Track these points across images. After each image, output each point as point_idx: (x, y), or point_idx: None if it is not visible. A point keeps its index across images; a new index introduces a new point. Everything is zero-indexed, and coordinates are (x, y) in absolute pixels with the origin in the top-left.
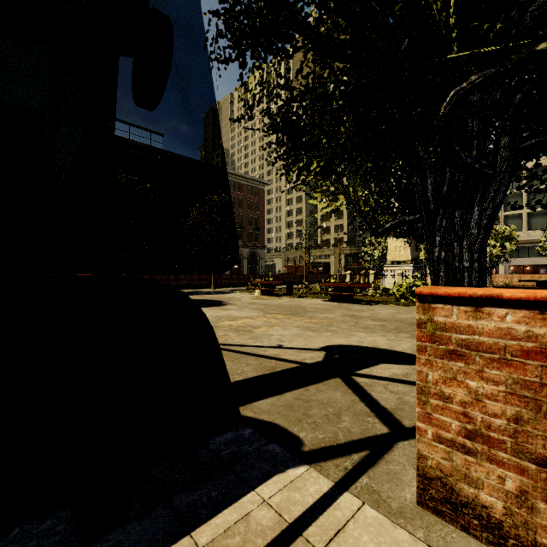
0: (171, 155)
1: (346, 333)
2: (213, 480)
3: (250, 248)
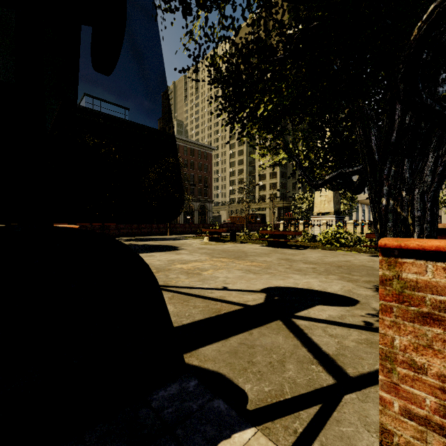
0: (134, 124)
1: (283, 275)
2: None
3: (200, 202)
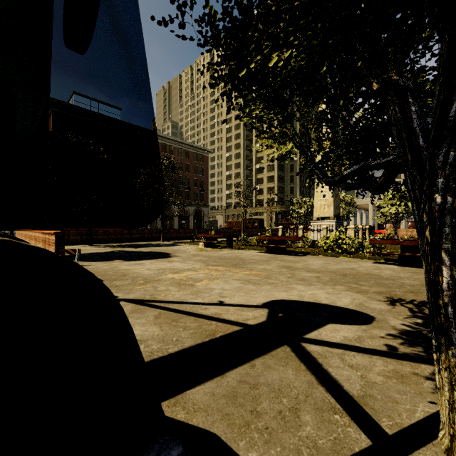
0: (126, 124)
1: (285, 286)
2: None
3: (196, 206)
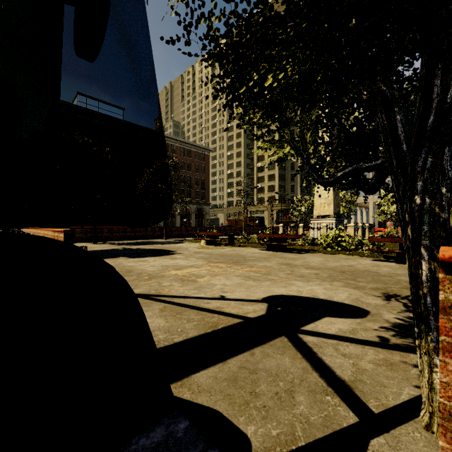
0: (129, 124)
1: (285, 282)
2: None
3: (197, 204)
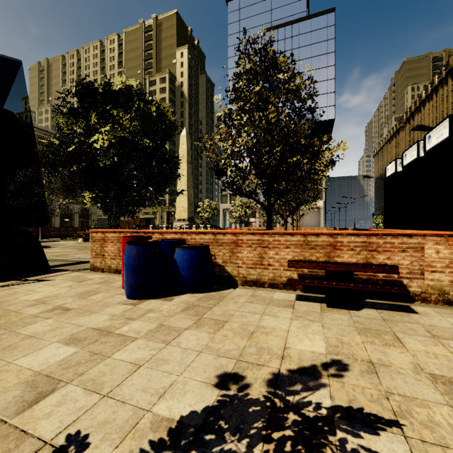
0: None
1: None
2: (40, 274)
3: (82, 204)
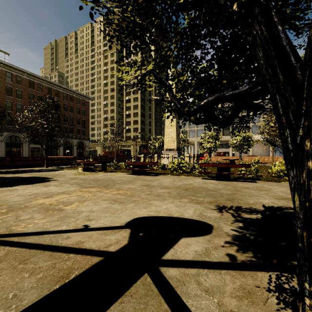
0: (12, 66)
1: (145, 203)
2: None
3: (79, 139)
